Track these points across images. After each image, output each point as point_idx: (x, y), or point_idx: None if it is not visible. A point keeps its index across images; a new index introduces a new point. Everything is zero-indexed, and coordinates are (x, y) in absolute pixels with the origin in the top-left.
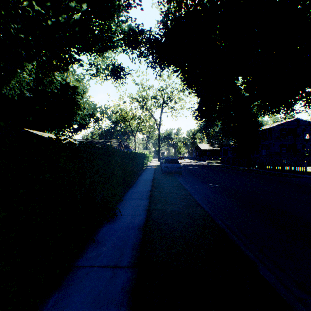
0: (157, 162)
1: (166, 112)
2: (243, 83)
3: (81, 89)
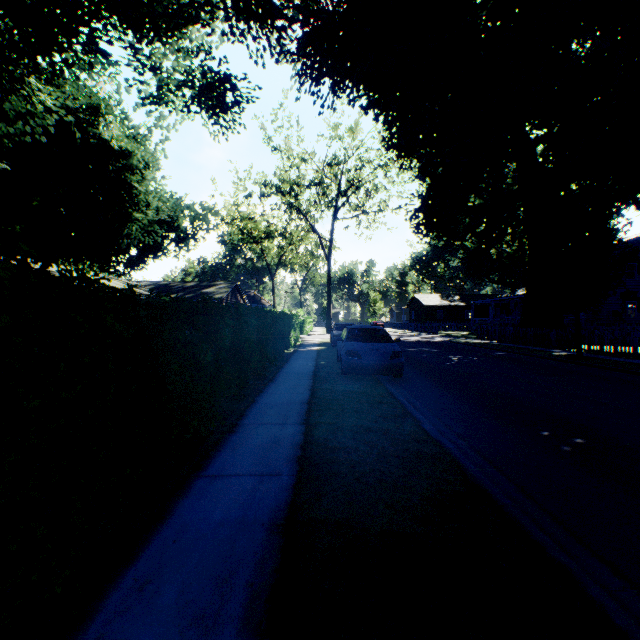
0: (324, 335)
1: (345, 218)
2: (539, 139)
3: (141, 157)
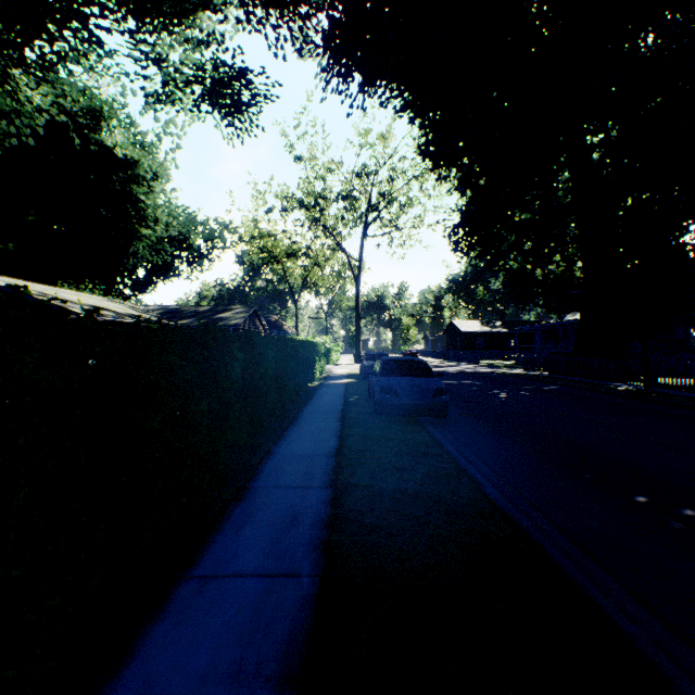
0: (353, 365)
1: (376, 235)
2: (595, 146)
3: (148, 167)
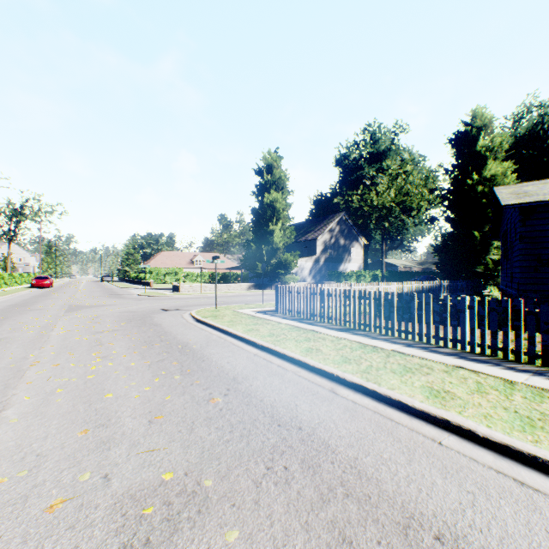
0: None
1: None
2: None
3: None
